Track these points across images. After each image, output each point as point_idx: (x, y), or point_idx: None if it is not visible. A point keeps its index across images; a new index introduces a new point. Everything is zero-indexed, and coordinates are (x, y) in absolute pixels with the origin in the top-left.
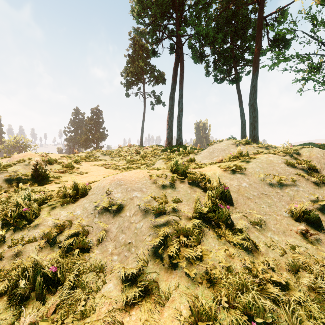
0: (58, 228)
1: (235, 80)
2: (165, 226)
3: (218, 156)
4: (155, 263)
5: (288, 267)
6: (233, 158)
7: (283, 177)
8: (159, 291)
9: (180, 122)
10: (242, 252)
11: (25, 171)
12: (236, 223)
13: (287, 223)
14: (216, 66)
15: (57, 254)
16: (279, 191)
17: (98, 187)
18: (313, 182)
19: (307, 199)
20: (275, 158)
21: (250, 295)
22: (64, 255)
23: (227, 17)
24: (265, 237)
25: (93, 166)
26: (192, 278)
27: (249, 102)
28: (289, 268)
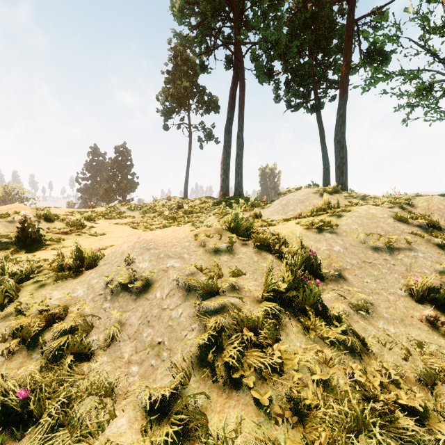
0: (43, 319)
1: (315, 108)
2: (219, 314)
3: (295, 209)
4: (201, 380)
5: (417, 379)
6: (318, 212)
7: (392, 238)
8: (208, 432)
9: (239, 164)
10: (345, 355)
11: (6, 232)
12: (331, 308)
13: (404, 306)
14: (289, 89)
15: (36, 364)
16: (388, 257)
17: (114, 253)
18: (436, 245)
19: (431, 270)
20: (379, 210)
21: (374, 442)
22: (49, 365)
23: (305, 19)
24: (375, 328)
25: (114, 225)
26: (266, 407)
27: (334, 138)
28: (419, 380)
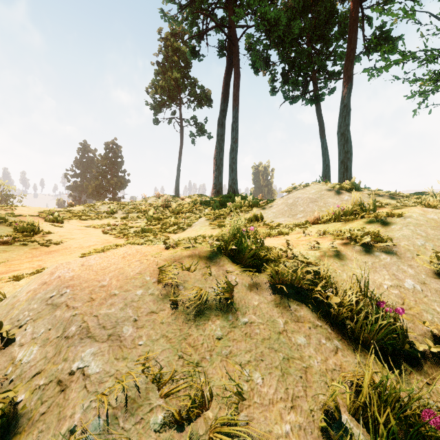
0: None
1: (315, 99)
2: None
3: (305, 211)
4: None
5: None
6: (346, 215)
7: None
8: None
9: (233, 158)
10: None
11: None
12: None
13: None
14: (286, 80)
15: None
16: None
17: (13, 298)
18: None
19: None
20: None
21: None
22: None
23: (305, 2)
24: None
25: (83, 229)
26: None
27: (338, 130)
28: None
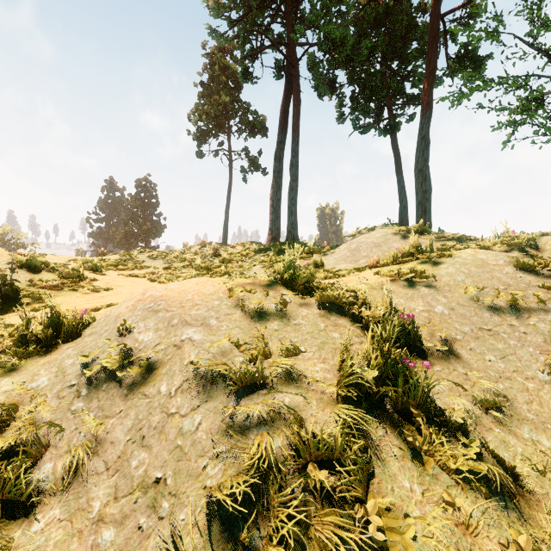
0: None
1: (390, 129)
2: (265, 425)
3: (368, 256)
4: None
5: None
6: (403, 258)
7: (517, 294)
8: None
9: (293, 199)
10: (489, 501)
11: None
12: (448, 408)
13: None
14: (356, 105)
15: None
16: (514, 322)
17: (108, 316)
18: None
19: None
20: (491, 255)
21: None
22: None
23: (377, 15)
24: (520, 441)
25: (126, 278)
26: None
27: (415, 166)
28: None
